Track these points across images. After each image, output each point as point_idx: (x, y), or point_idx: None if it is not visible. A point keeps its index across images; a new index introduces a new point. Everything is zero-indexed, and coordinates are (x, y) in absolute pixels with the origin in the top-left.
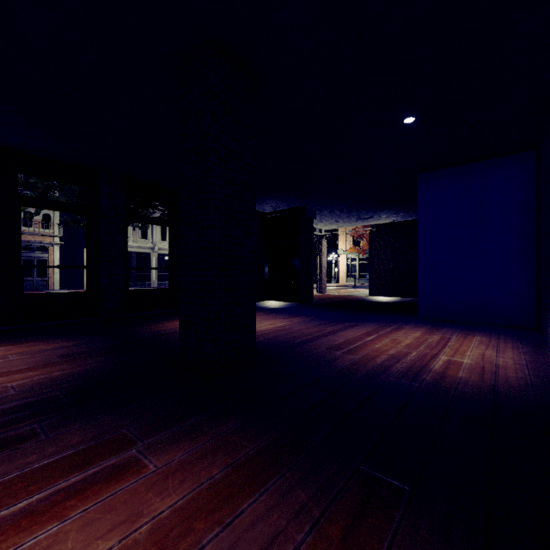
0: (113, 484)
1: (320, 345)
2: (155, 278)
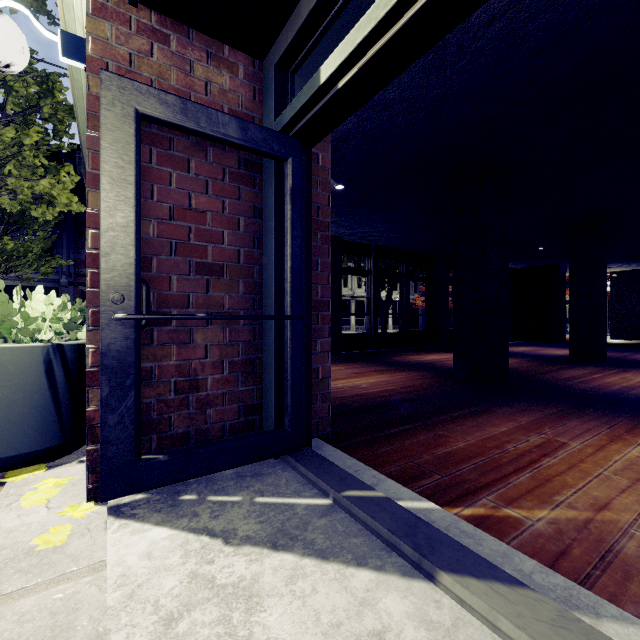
0: (630, 371)
1: (634, 358)
2: (353, 323)
